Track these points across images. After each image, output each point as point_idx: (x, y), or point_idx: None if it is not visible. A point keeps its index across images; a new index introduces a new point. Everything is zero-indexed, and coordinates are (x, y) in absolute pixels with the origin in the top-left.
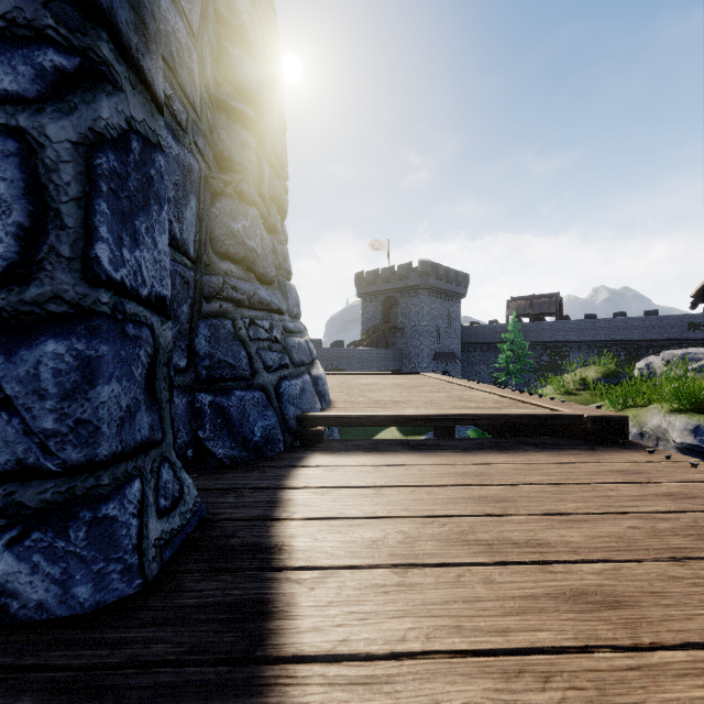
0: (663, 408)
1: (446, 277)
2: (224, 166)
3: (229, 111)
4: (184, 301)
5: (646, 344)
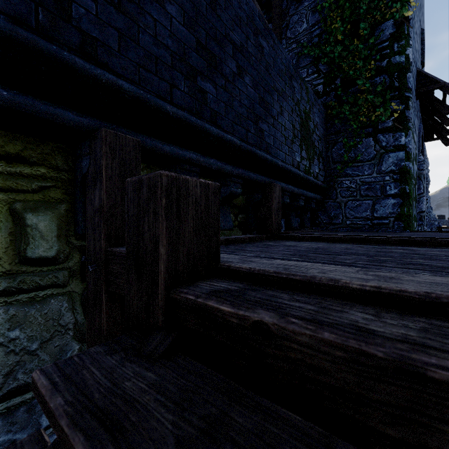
0: None
1: None
2: None
3: None
4: None
5: None
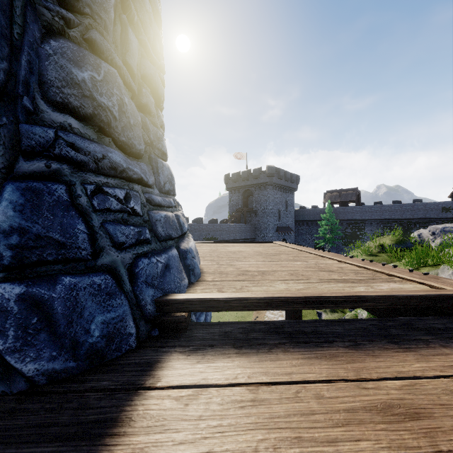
0: (451, 267)
1: (284, 177)
2: (68, 4)
3: None
4: None
5: (414, 221)
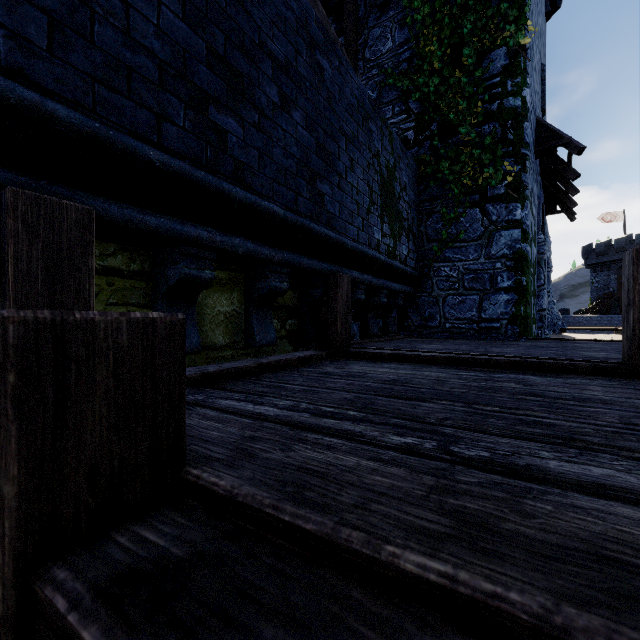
0: None
1: None
2: None
3: None
4: None
5: None
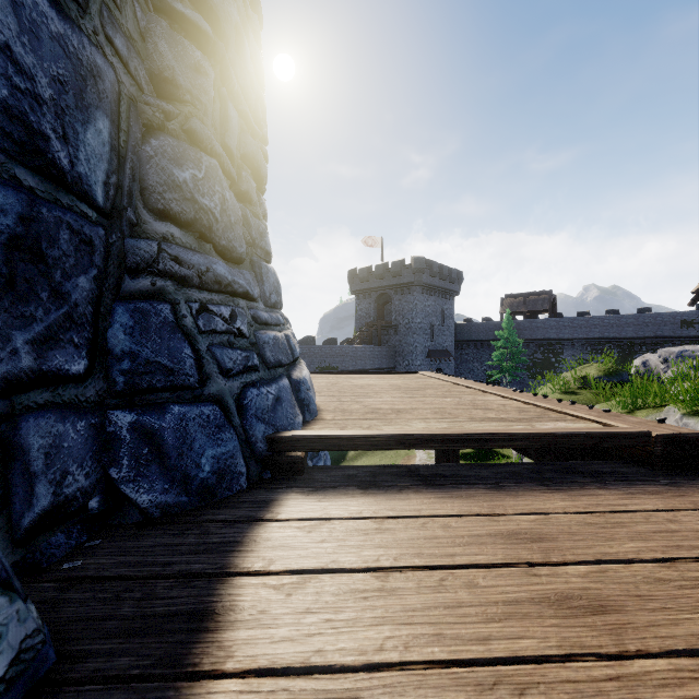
0: (679, 410)
1: (439, 274)
2: (166, 93)
3: (173, 18)
4: (80, 271)
5: (639, 342)
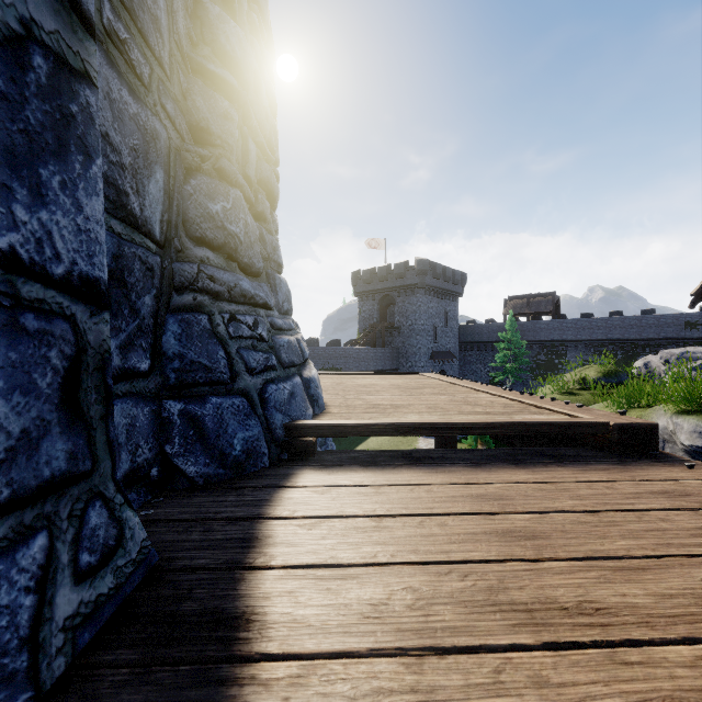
0: (670, 409)
1: (443, 276)
2: (201, 139)
3: (207, 76)
4: (146, 292)
5: (642, 343)
